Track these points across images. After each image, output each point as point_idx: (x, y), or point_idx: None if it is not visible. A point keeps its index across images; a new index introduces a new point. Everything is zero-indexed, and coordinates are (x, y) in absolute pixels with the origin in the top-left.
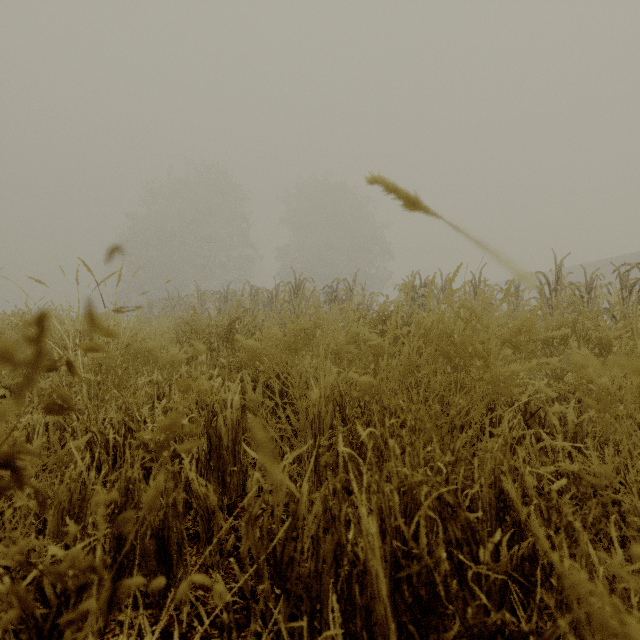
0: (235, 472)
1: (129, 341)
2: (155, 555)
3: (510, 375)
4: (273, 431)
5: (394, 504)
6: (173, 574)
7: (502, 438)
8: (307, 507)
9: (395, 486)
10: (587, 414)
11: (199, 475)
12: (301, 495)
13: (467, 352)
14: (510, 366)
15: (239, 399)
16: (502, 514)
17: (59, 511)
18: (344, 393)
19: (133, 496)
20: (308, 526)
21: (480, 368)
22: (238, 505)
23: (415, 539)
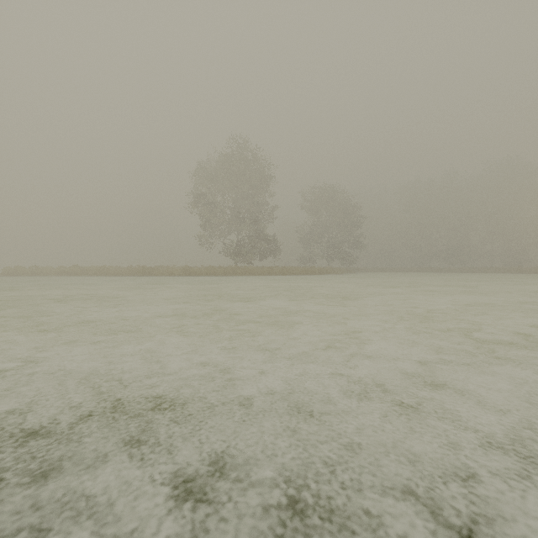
0: None
1: None
2: None
3: None
4: None
5: None
6: None
7: None
8: None
9: None
10: None
11: None
12: None
13: None
14: None
15: None
16: None
17: None
18: None
19: None
20: None
21: None
22: None
23: None
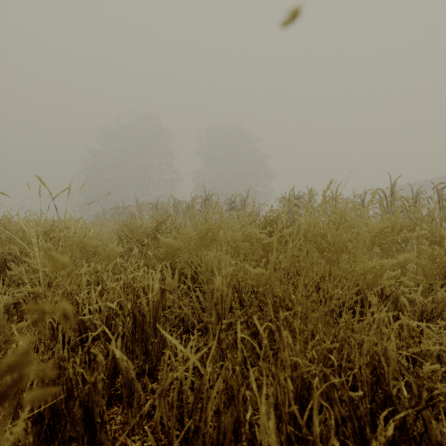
0: (156, 342)
1: (77, 239)
2: (82, 421)
3: (378, 269)
4: (187, 308)
5: (288, 392)
6: (97, 438)
7: (376, 324)
8: (212, 372)
9: (289, 374)
10: (431, 297)
11: (125, 348)
12: (205, 372)
13: (339, 249)
14: (378, 261)
15: (159, 285)
16: (375, 387)
17: (2, 384)
18: (241, 280)
19: (64, 372)
20: (211, 400)
21: (349, 261)
22: (158, 368)
23: (303, 412)
